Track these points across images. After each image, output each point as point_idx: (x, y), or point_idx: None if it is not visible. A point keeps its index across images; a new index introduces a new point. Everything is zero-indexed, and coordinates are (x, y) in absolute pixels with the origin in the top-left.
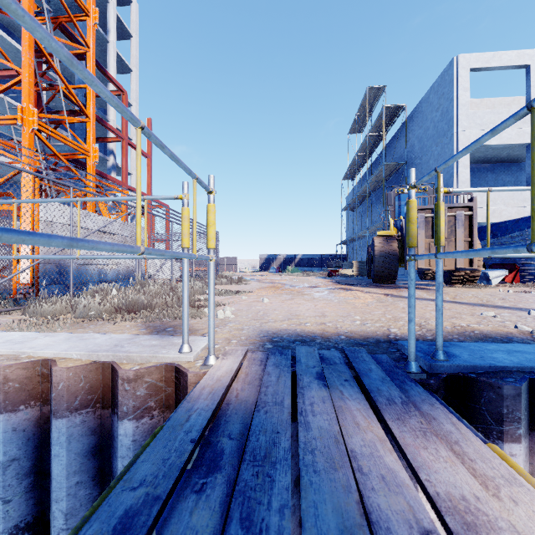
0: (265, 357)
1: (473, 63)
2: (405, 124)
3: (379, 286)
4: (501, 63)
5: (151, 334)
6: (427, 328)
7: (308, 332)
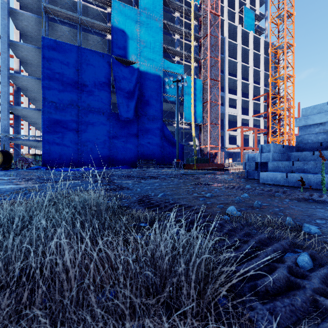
0: None
1: None
2: None
3: None
4: None
5: None
6: None
7: None
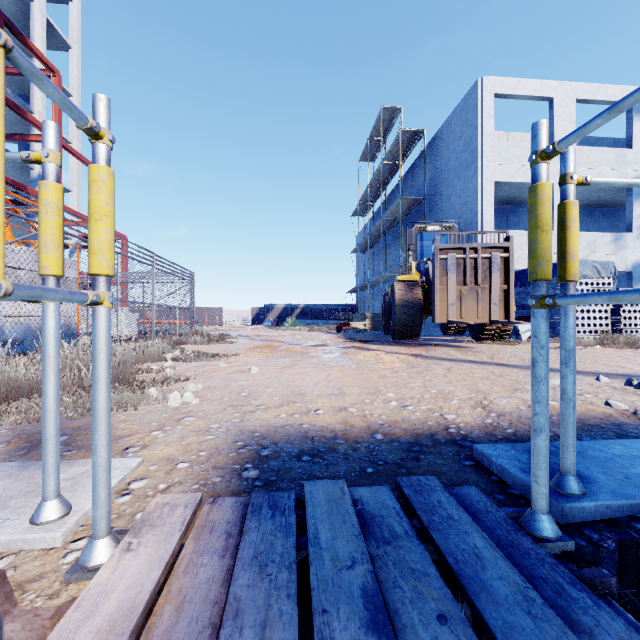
0: (238, 517)
1: (498, 88)
2: (423, 153)
3: (401, 343)
4: (526, 91)
5: (11, 456)
6: (495, 410)
7: (321, 429)
